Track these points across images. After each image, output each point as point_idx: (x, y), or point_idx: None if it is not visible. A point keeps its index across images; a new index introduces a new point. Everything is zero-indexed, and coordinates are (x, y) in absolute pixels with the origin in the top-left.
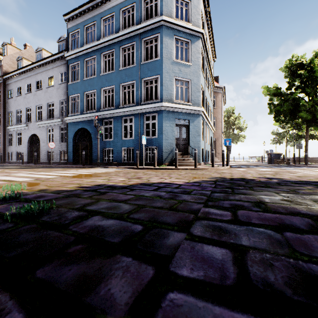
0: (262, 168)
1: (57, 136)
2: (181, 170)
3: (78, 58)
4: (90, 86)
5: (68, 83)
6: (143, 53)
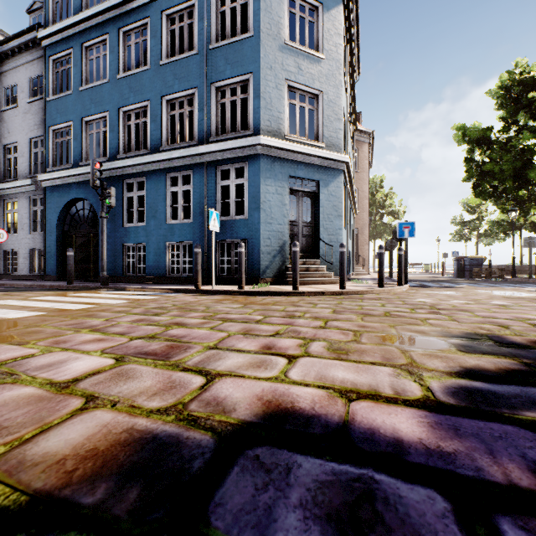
0: (480, 288)
1: (24, 218)
2: (308, 296)
3: (69, 41)
4: (95, 103)
5: (46, 98)
6: (215, 26)
